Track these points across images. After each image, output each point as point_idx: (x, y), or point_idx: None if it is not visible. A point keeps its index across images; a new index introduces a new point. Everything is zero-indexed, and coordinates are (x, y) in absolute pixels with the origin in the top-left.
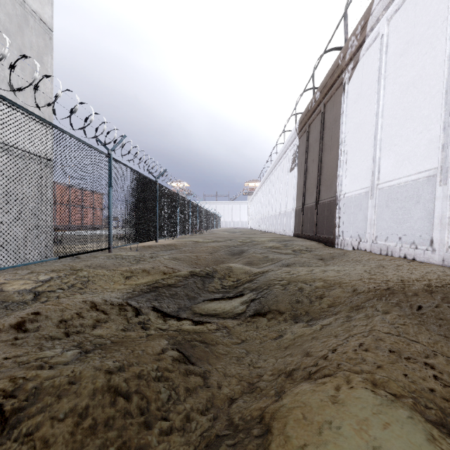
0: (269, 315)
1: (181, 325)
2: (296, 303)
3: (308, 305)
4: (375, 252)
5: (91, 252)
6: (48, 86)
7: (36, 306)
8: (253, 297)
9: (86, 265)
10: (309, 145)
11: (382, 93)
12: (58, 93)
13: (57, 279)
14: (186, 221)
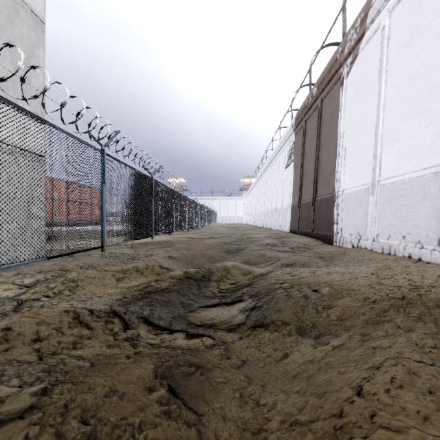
0: (272, 327)
1: (173, 338)
2: (301, 312)
3: (314, 315)
4: (376, 251)
5: (83, 251)
6: (40, 80)
7: (10, 320)
8: (253, 304)
9: (77, 265)
10: (305, 141)
11: (384, 87)
12: (45, 84)
13: (43, 282)
14: (183, 217)
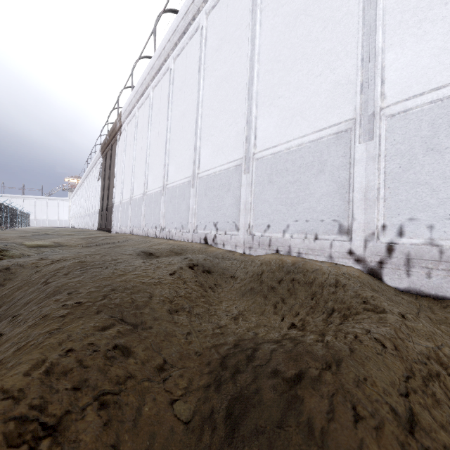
0: None
1: None
2: None
3: None
4: (120, 233)
5: None
6: None
7: None
8: None
9: None
10: (106, 166)
11: (125, 158)
12: None
13: None
14: None
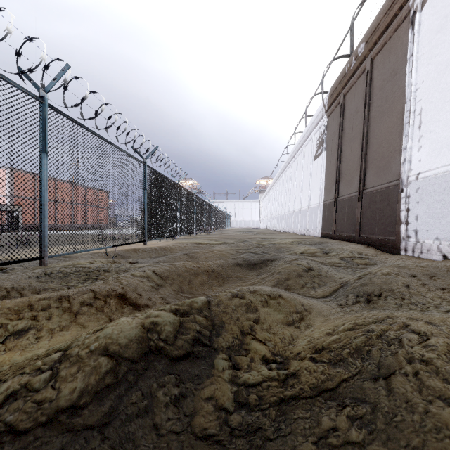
0: None
1: None
2: None
3: None
4: None
5: None
6: None
7: None
8: None
9: None
10: (344, 120)
11: None
12: None
13: None
14: (190, 218)
